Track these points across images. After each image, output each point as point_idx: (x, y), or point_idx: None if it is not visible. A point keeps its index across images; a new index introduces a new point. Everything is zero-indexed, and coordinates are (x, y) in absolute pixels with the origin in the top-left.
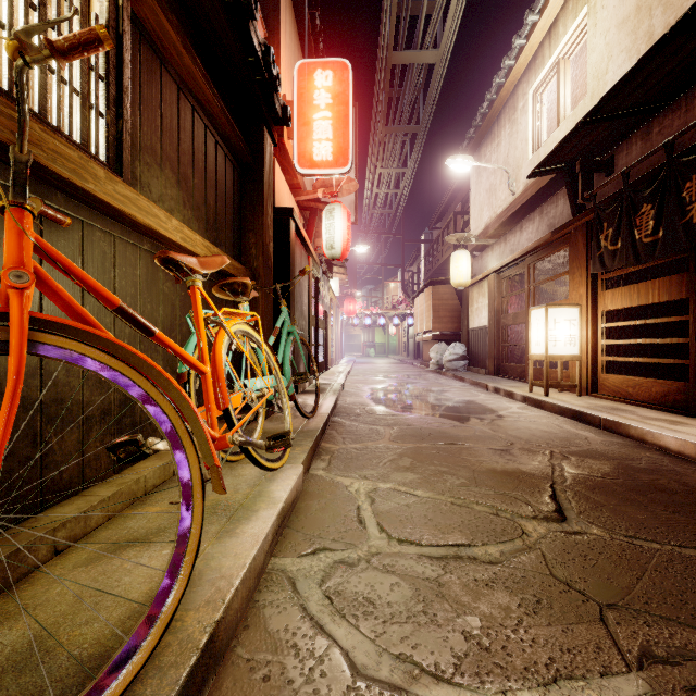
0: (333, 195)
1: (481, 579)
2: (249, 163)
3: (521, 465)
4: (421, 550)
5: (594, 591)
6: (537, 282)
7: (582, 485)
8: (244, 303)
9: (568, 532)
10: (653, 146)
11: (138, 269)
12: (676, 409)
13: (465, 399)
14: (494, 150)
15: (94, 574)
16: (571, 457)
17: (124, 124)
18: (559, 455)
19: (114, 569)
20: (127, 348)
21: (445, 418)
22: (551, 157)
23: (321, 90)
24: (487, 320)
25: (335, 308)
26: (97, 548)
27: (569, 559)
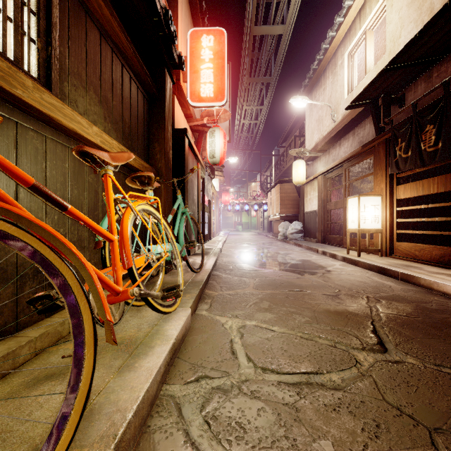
0: (214, 121)
1: (329, 404)
2: (155, 94)
3: (347, 307)
4: (280, 378)
5: (421, 415)
6: (351, 180)
7: (394, 322)
8: (149, 191)
9: (390, 361)
10: (433, 86)
11: (67, 163)
12: (450, 266)
13: (303, 259)
14: (321, 93)
15: (10, 408)
16: (382, 300)
17: (53, 51)
18: (373, 299)
19: (29, 403)
20: (27, 217)
21: (291, 272)
22: (362, 94)
23: (206, 49)
24: (317, 206)
25: (216, 198)
26: (20, 382)
27: (395, 385)
